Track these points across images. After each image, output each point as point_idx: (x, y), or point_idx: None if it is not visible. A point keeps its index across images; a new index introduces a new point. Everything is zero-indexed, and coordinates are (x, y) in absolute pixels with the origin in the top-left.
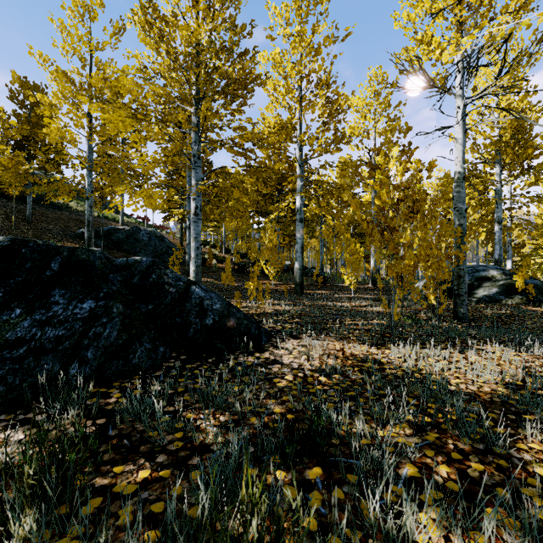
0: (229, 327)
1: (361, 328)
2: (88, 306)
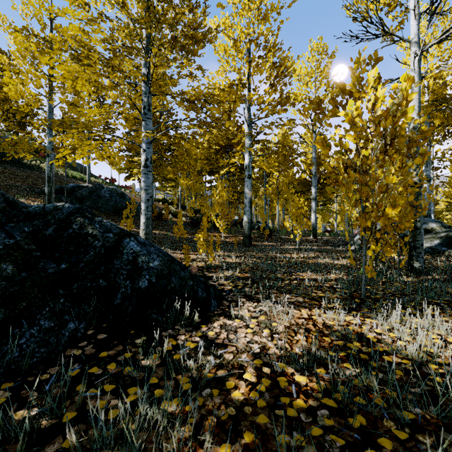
0: (169, 290)
1: (322, 285)
2: None
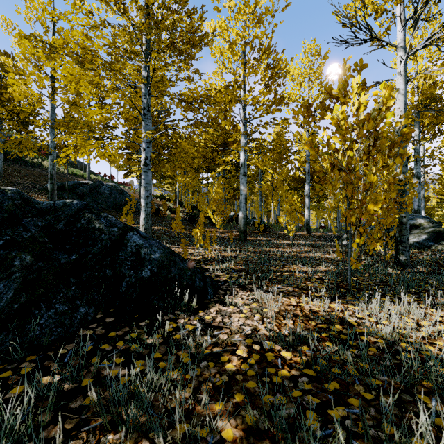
0: (169, 279)
1: (312, 277)
2: None
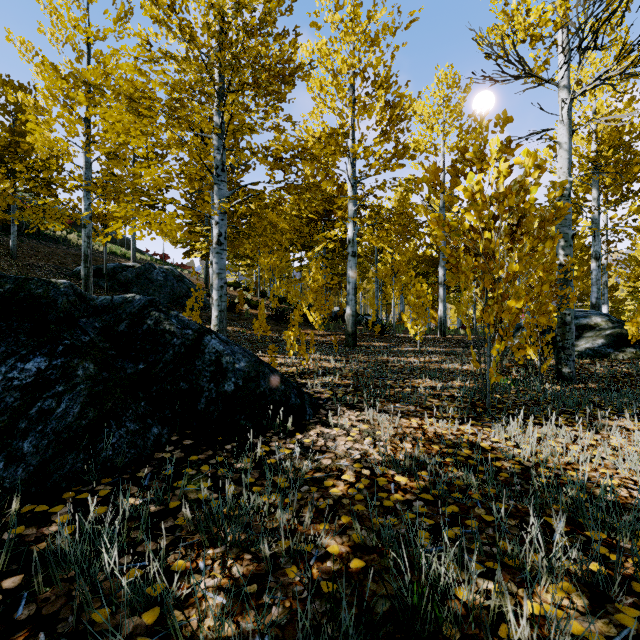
0: (258, 394)
1: (441, 394)
2: (35, 367)
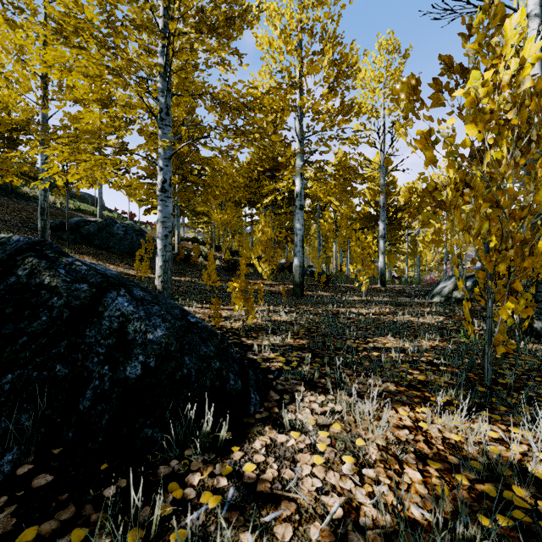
0: (178, 380)
1: (416, 359)
2: None
